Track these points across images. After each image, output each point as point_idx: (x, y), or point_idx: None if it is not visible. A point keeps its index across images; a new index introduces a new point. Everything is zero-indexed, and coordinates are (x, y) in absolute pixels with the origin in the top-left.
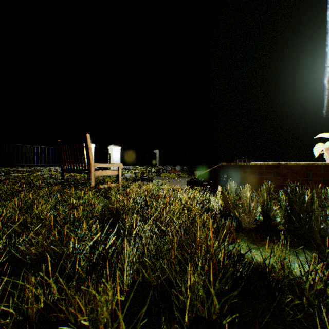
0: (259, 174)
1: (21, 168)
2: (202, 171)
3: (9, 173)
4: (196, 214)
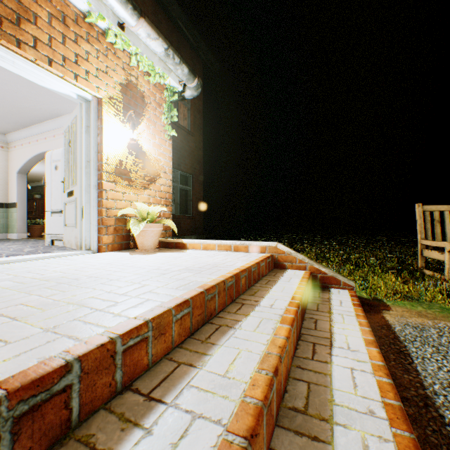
0: None
1: None
2: None
3: None
4: None
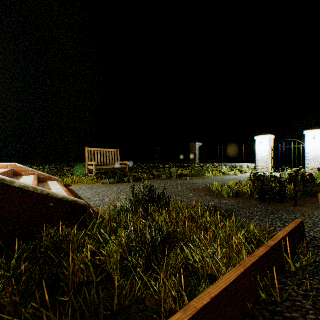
0: None
1: (208, 164)
2: None
3: (187, 167)
4: None
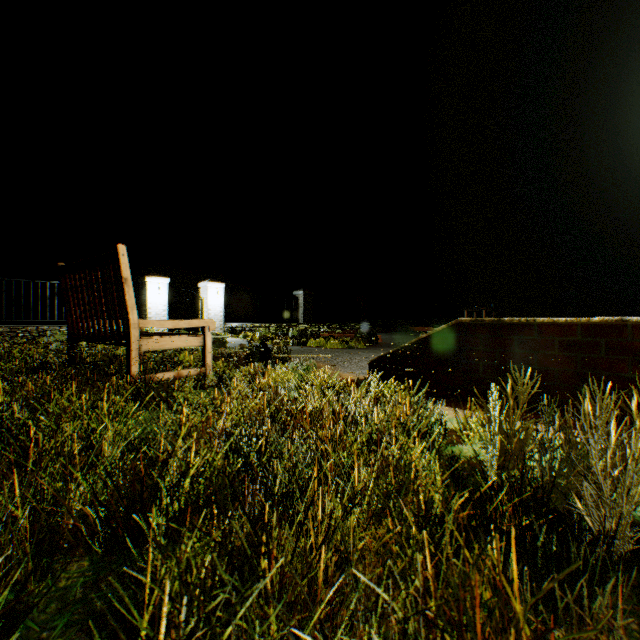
0: (563, 347)
1: (7, 328)
2: (394, 334)
3: None
4: (427, 500)
